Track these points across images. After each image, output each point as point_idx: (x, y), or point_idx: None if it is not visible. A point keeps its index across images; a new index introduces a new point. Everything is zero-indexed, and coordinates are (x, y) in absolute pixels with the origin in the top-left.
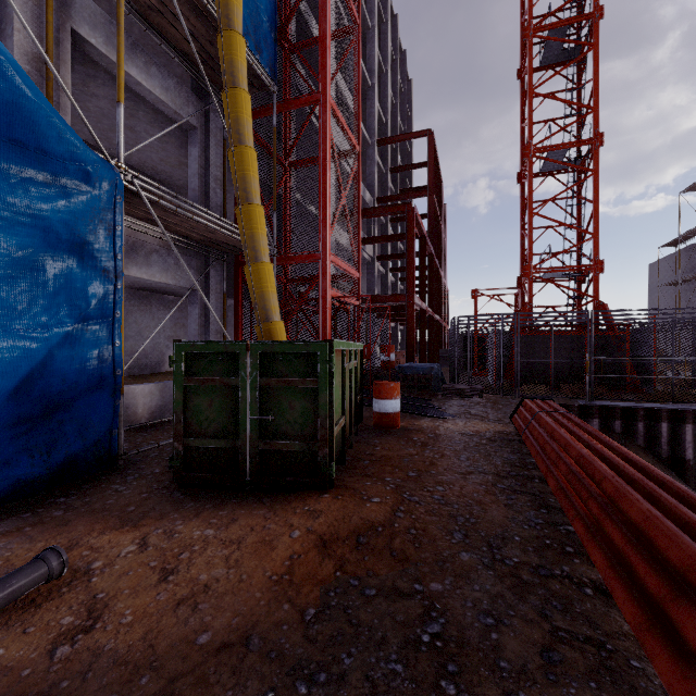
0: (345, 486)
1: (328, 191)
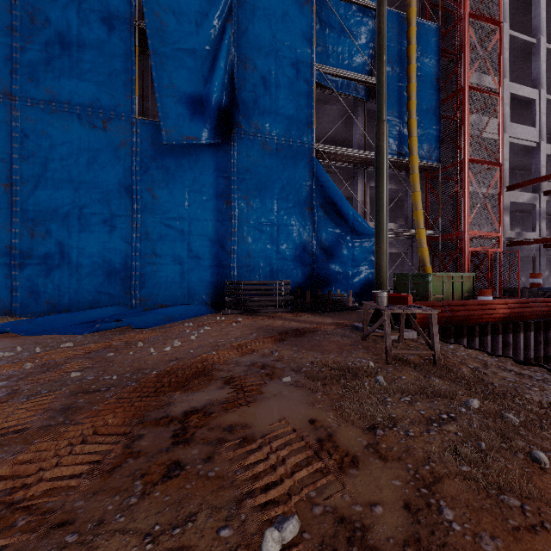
0: None
1: (467, 203)
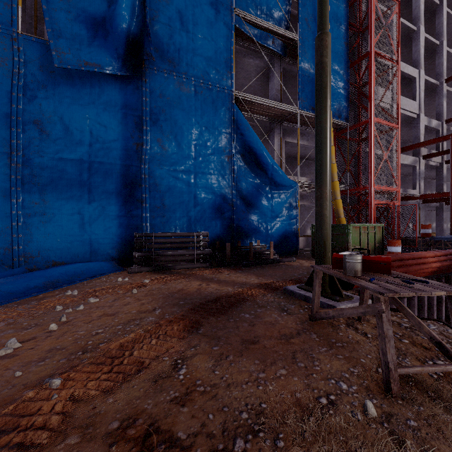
0: None
1: (373, 159)
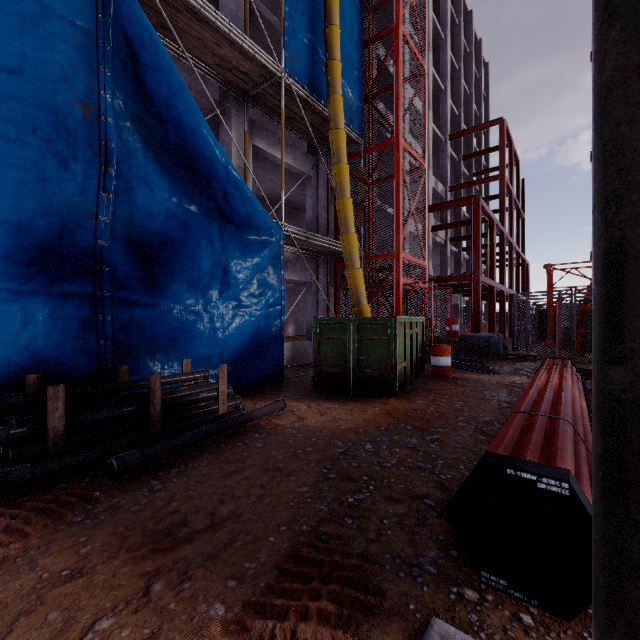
0: (403, 397)
1: (400, 208)
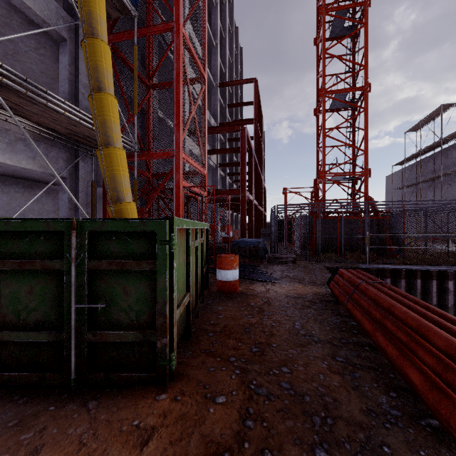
0: (187, 375)
1: (181, 102)
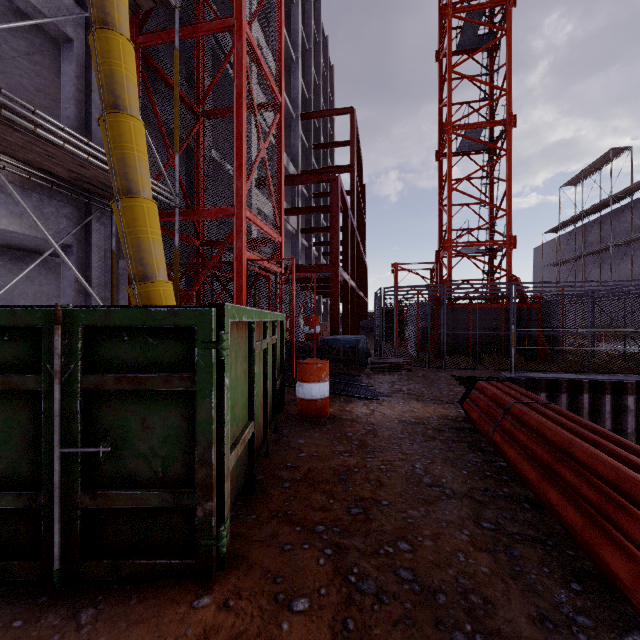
0: (246, 559)
1: (244, 135)
